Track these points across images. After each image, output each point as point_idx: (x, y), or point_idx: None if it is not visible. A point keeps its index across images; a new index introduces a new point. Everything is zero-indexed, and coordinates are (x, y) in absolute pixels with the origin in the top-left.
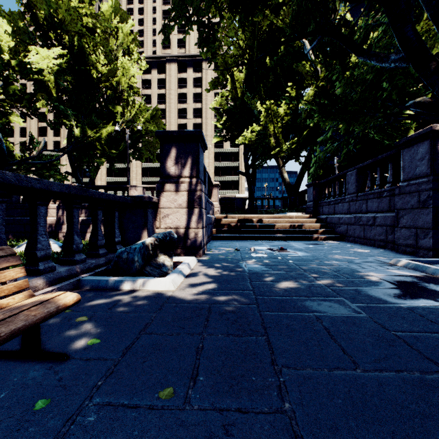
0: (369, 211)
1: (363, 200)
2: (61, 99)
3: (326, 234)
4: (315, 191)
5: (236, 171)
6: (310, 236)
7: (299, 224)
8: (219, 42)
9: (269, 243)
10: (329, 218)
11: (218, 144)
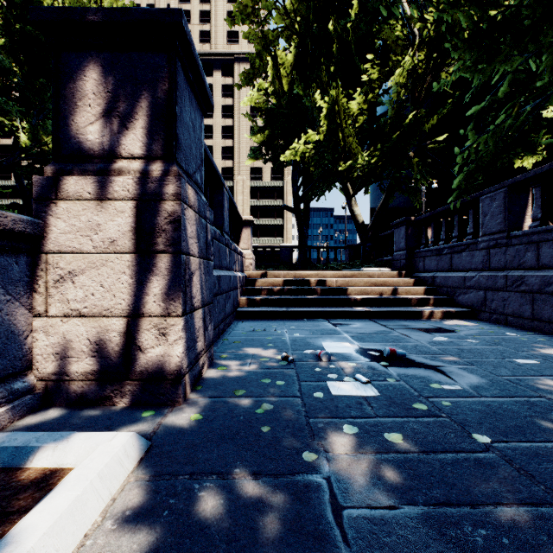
0: (545, 265)
1: (528, 244)
2: (1, 86)
3: (438, 305)
4: (410, 233)
5: (280, 212)
6: (416, 310)
7: (389, 288)
8: (254, 1)
9: (349, 329)
10: (440, 277)
11: (255, 175)
